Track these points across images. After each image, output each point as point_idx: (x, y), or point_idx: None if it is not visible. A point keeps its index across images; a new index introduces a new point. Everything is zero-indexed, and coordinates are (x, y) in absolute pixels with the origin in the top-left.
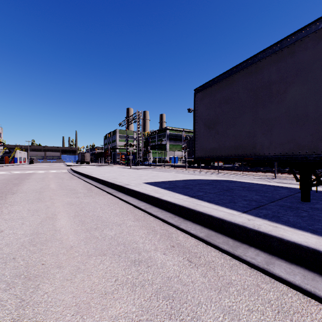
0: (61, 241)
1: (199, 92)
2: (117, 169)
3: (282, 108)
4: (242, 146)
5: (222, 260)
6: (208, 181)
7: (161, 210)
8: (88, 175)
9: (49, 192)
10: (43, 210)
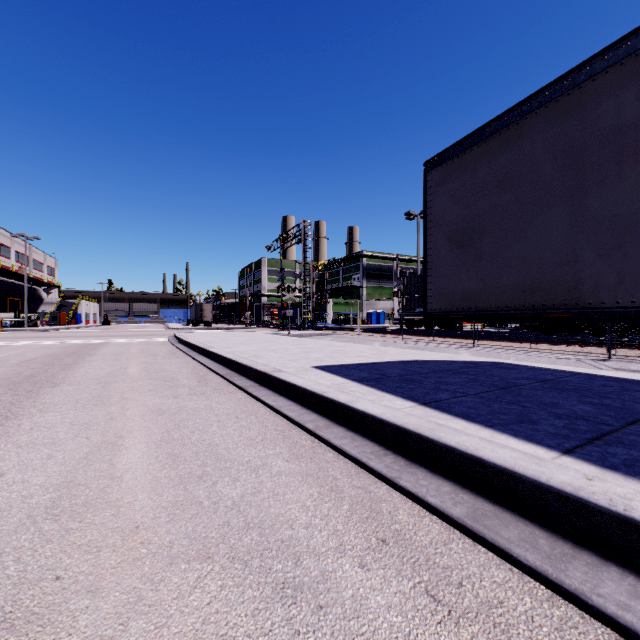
0: (116, 510)
1: (436, 168)
2: (262, 337)
3: None
4: (544, 285)
5: (527, 600)
6: (455, 366)
7: (351, 433)
8: (204, 348)
9: (122, 385)
10: (99, 424)
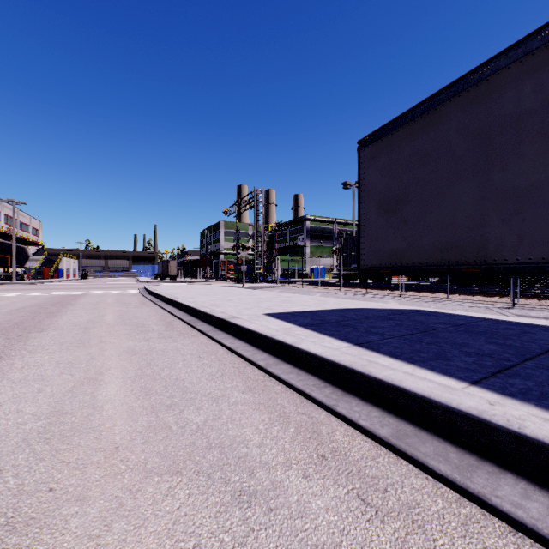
0: (98, 434)
1: (368, 146)
2: (220, 289)
3: (546, 165)
4: (457, 245)
5: (439, 502)
6: (384, 313)
7: (296, 369)
8: (170, 299)
9: (100, 330)
10: (81, 363)
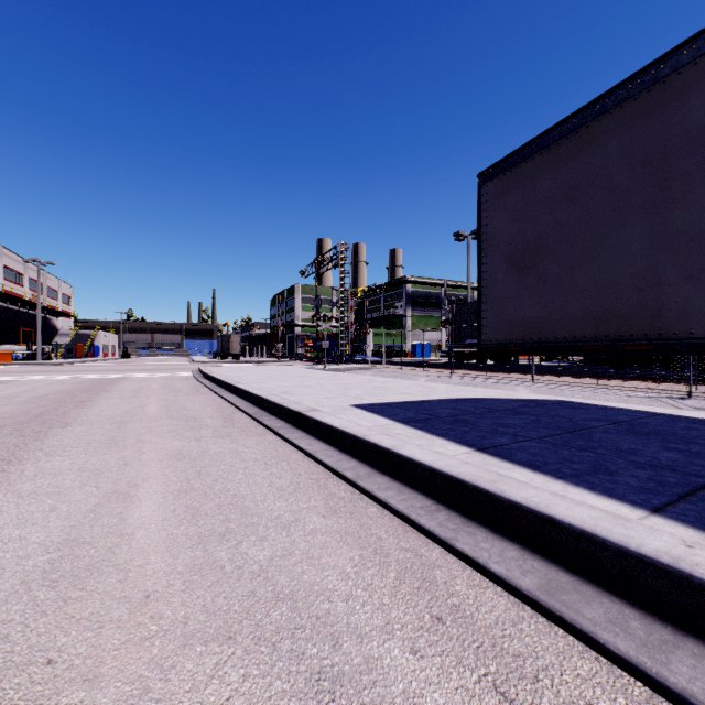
0: (123, 575)
1: (492, 180)
2: (295, 372)
3: None
4: (619, 312)
5: (621, 702)
6: (514, 405)
7: (397, 483)
8: (231, 384)
9: (139, 425)
10: (111, 470)
